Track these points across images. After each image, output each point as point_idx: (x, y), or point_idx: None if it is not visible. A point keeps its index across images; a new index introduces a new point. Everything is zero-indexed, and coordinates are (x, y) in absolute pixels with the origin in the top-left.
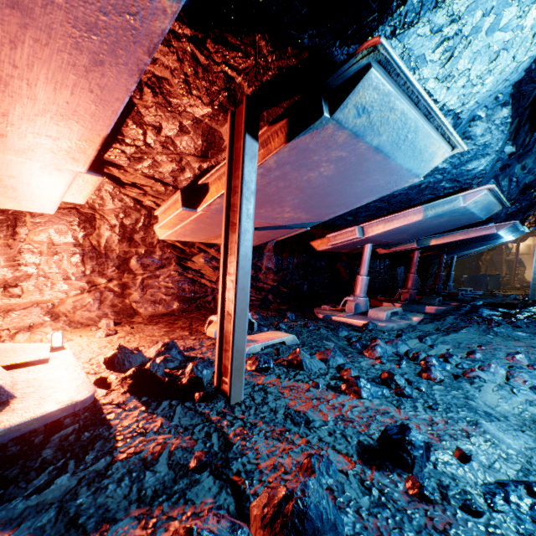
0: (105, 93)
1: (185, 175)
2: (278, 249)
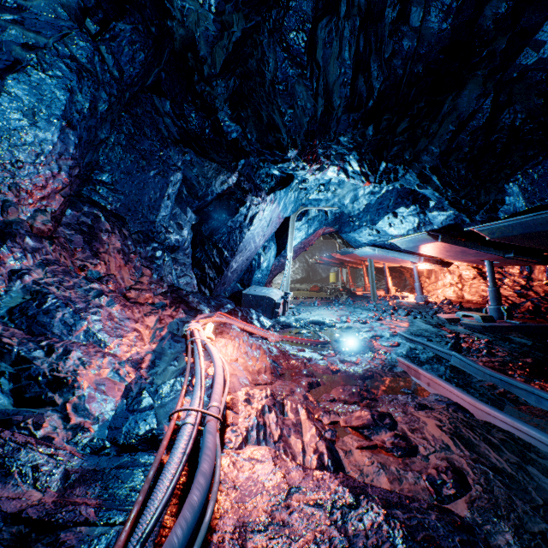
0: None
1: None
2: None
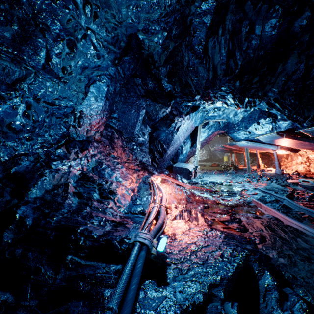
0: None
1: None
2: None
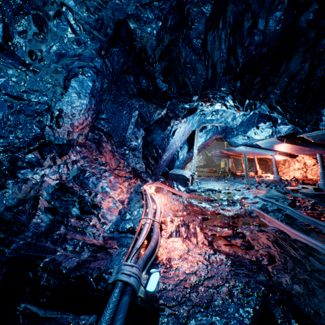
0: None
1: None
2: None
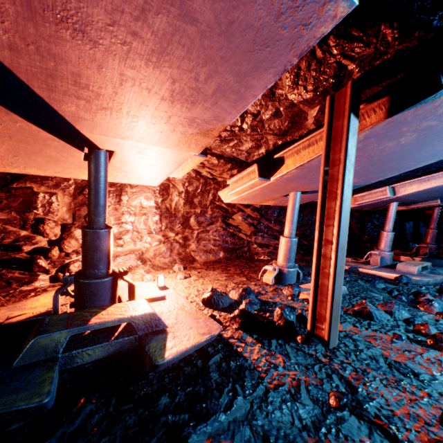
0: (246, 92)
1: (259, 151)
2: (300, 208)
